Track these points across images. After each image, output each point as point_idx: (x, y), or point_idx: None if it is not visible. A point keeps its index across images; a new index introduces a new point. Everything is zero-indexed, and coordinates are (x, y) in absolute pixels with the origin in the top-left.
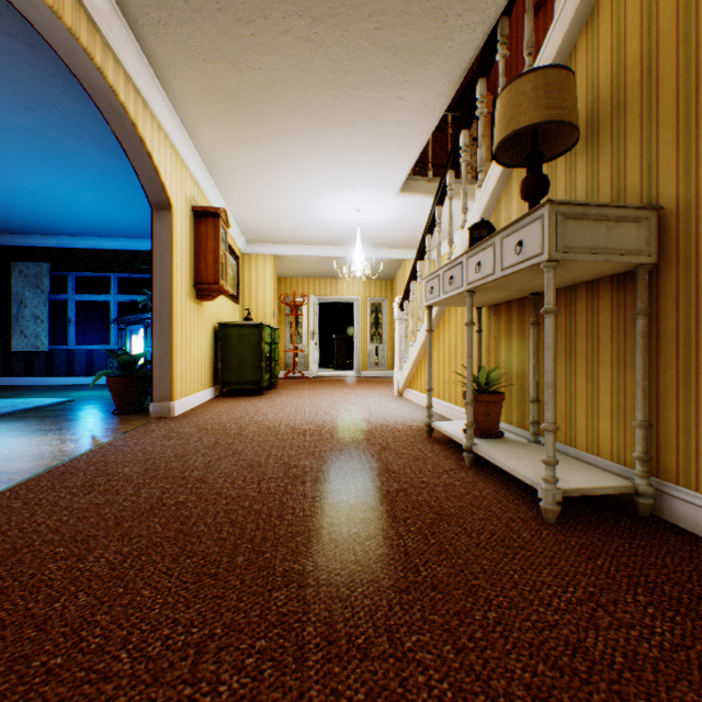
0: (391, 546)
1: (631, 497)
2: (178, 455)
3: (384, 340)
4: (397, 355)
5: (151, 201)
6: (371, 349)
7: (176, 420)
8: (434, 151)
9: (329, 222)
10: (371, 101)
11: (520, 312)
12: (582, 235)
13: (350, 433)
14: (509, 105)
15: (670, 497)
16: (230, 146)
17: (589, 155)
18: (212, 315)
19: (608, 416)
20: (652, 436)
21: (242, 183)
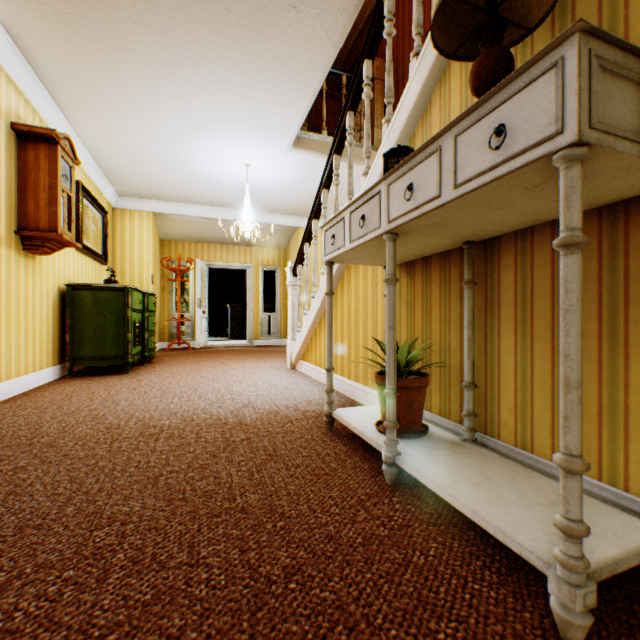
0: None
1: None
2: None
3: (277, 309)
4: (290, 325)
5: None
6: (264, 318)
7: None
8: (328, 119)
9: (215, 177)
10: (256, 3)
11: (444, 269)
12: (622, 106)
13: (225, 431)
14: None
15: None
16: (67, 45)
17: None
18: (56, 274)
19: (593, 413)
20: None
21: (97, 110)
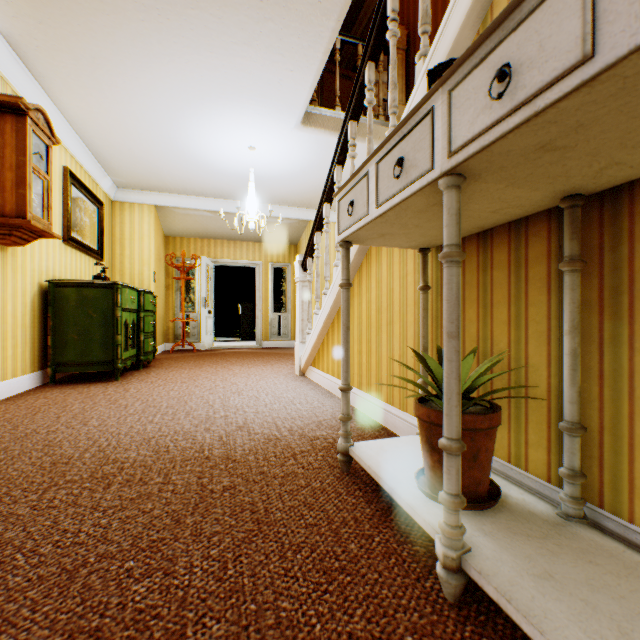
0: None
1: None
2: None
3: (288, 308)
4: (299, 326)
5: None
6: (273, 318)
7: None
8: (341, 101)
9: (217, 163)
10: None
11: (516, 247)
12: None
13: (204, 471)
14: None
15: None
16: None
17: None
18: (36, 269)
19: None
20: None
21: (78, 81)
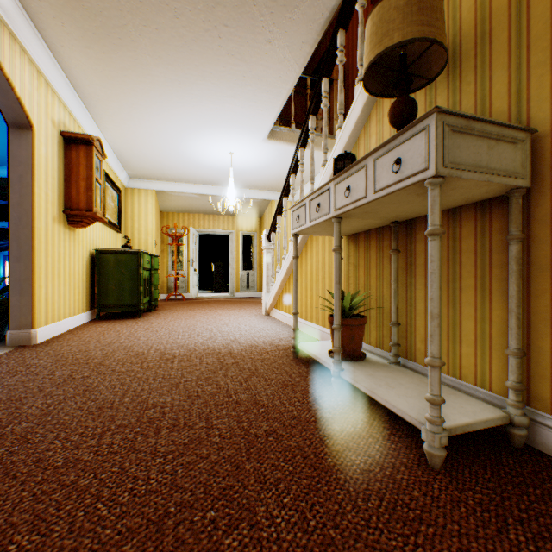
0: (259, 545)
1: (505, 427)
2: (11, 399)
3: (254, 267)
4: (265, 280)
5: (7, 117)
6: (243, 274)
7: (34, 349)
8: (296, 111)
9: (206, 162)
10: (241, 40)
11: (379, 240)
12: (467, 151)
13: (220, 357)
14: (382, 22)
15: (545, 427)
16: (102, 73)
17: (451, 87)
18: (88, 241)
19: (471, 341)
20: (522, 363)
21: (119, 116)
